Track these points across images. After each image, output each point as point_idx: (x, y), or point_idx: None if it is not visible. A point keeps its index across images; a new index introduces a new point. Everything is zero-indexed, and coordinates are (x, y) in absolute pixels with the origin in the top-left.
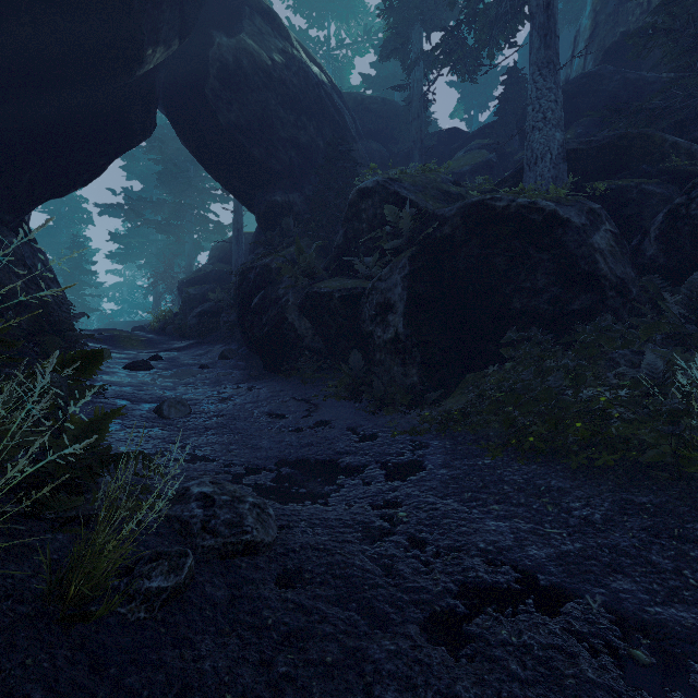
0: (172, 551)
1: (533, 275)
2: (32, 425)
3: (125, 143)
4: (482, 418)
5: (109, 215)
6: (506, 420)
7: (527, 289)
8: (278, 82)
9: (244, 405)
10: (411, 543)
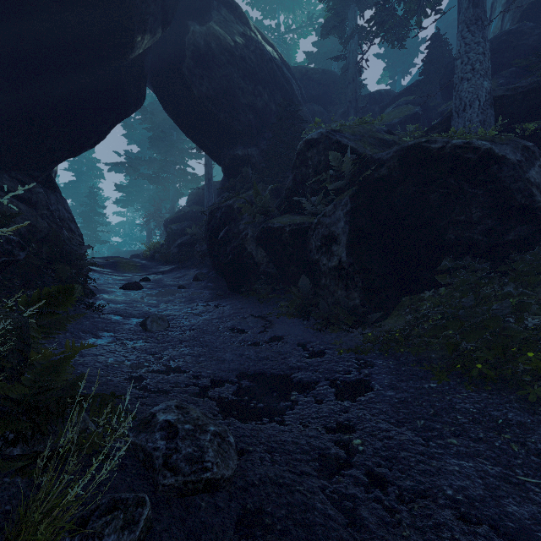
0: (130, 498)
1: (468, 209)
2: (3, 360)
3: (122, 113)
4: (423, 340)
5: (115, 171)
6: (449, 344)
7: (461, 222)
8: (239, 59)
9: (212, 320)
10: (371, 480)
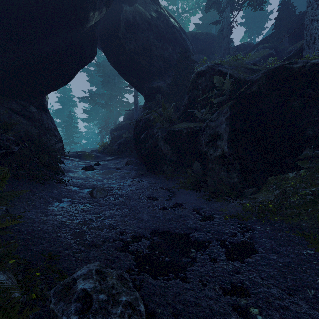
0: None
1: None
2: None
3: (82, 63)
4: (293, 211)
5: (83, 102)
6: None
7: (318, 121)
8: (154, 26)
9: (135, 191)
10: None
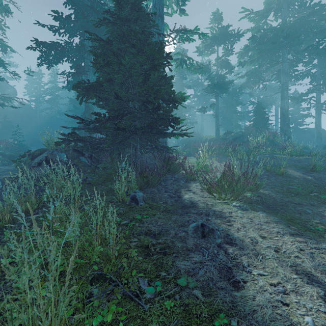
0: None
1: None
2: None
3: None
4: None
5: None
6: None
7: None
8: (12, 113)
9: None
10: None
